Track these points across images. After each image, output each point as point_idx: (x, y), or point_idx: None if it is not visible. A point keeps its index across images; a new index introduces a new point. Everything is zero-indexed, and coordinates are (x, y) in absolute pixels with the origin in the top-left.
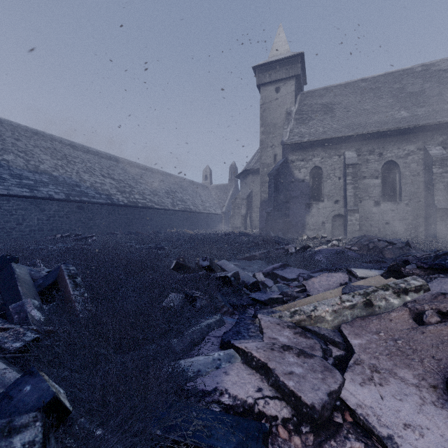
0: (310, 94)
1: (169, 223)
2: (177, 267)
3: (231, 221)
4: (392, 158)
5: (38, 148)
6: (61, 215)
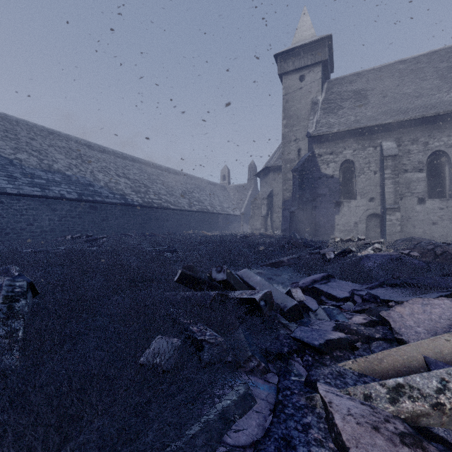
0: (338, 82)
1: (186, 224)
2: (182, 279)
3: (250, 222)
4: (440, 147)
5: (53, 148)
6: (74, 216)
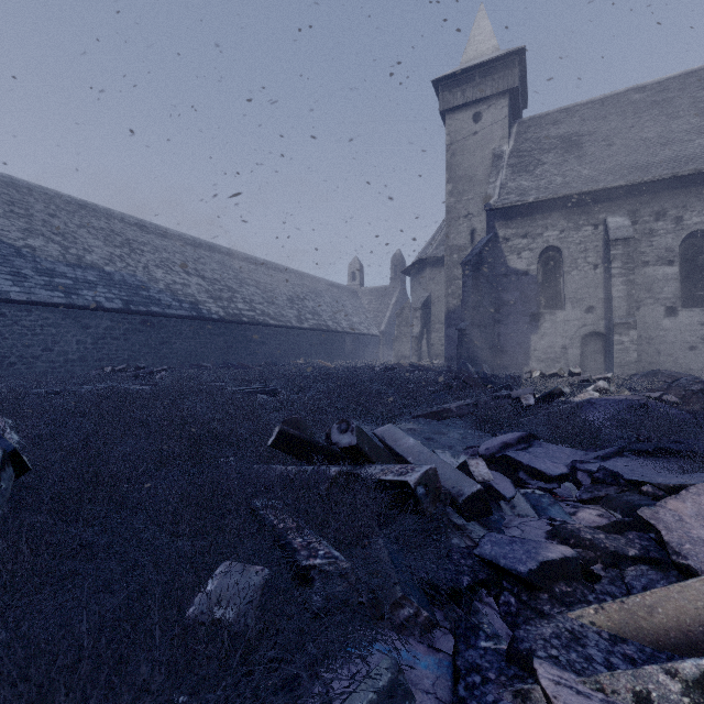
0: (536, 122)
1: (293, 350)
2: (282, 443)
3: (395, 346)
4: (702, 225)
5: (85, 229)
6: (117, 336)
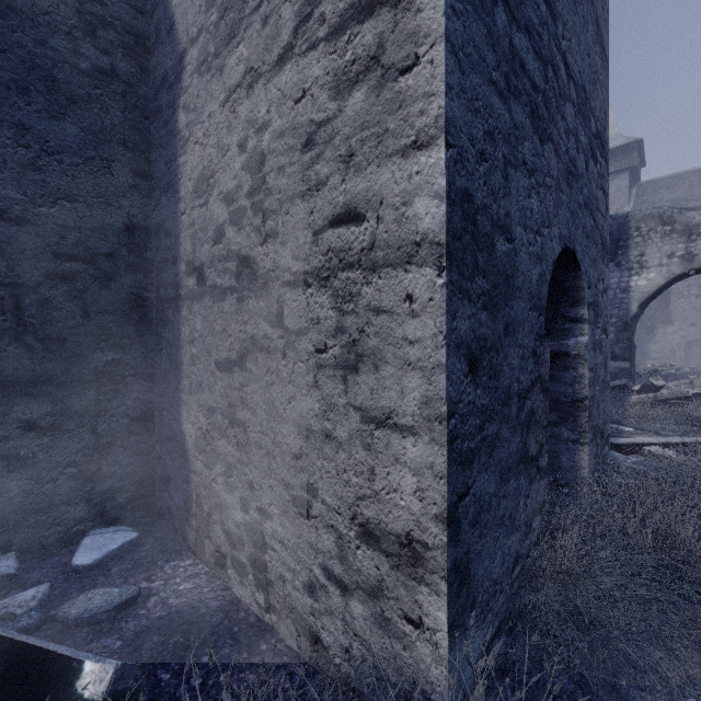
0: (652, 186)
1: None
2: None
3: None
4: None
5: None
6: None
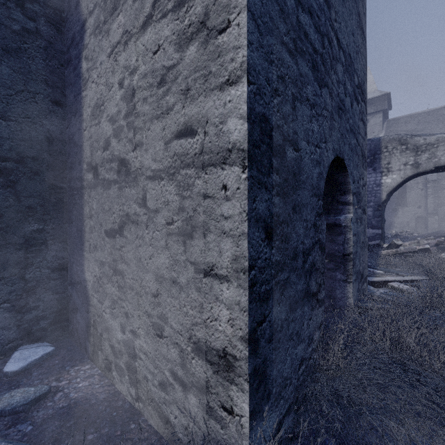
0: (395, 122)
1: None
2: None
3: None
4: None
5: None
6: None
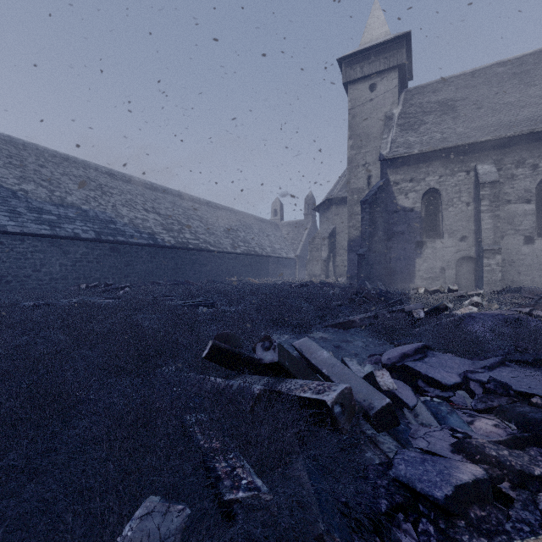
0: (419, 91)
1: (228, 270)
2: (214, 355)
3: (307, 267)
4: None
5: (67, 177)
6: (91, 260)
